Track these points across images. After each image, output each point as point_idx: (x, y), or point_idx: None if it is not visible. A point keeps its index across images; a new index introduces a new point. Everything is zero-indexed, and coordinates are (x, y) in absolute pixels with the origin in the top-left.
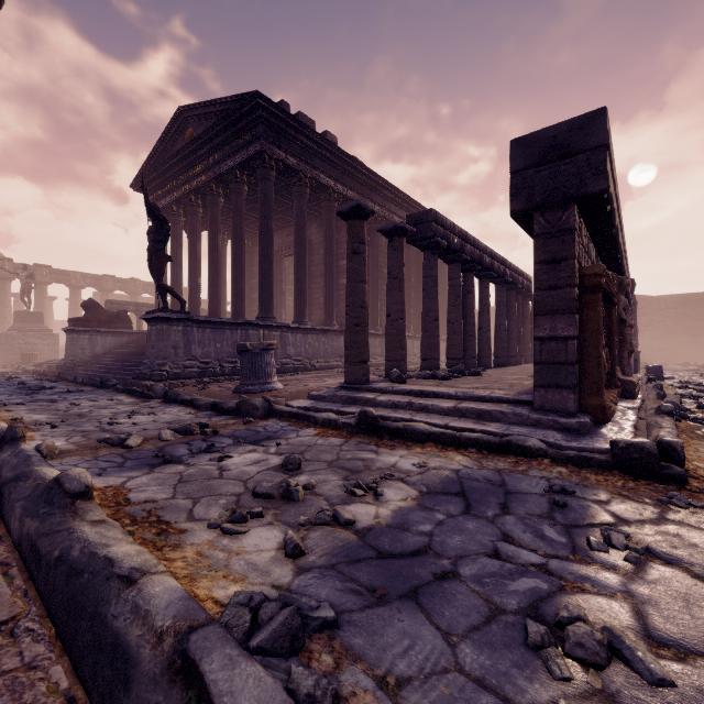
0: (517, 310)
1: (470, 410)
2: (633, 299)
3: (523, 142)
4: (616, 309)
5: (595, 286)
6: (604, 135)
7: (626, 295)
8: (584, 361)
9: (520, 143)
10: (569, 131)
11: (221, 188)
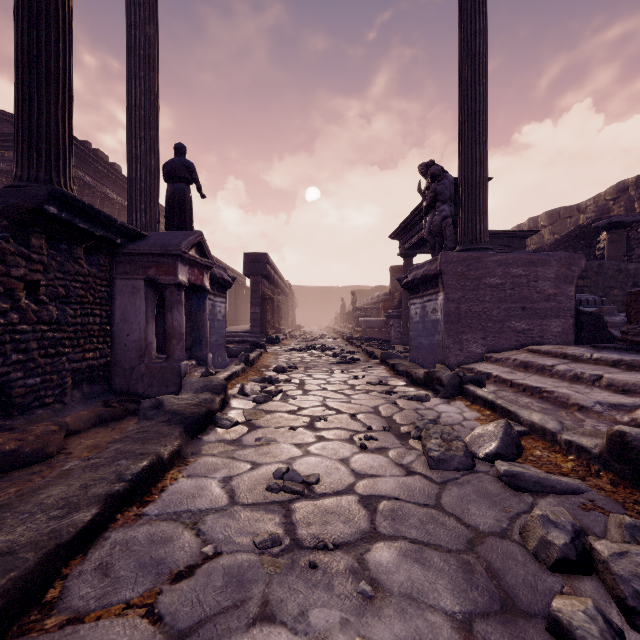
0: (239, 295)
1: (231, 335)
2: (292, 292)
3: (247, 254)
4: (276, 302)
5: (265, 298)
6: (267, 260)
7: (284, 293)
8: (263, 319)
9: (246, 254)
10: (259, 255)
11: (4, 177)
